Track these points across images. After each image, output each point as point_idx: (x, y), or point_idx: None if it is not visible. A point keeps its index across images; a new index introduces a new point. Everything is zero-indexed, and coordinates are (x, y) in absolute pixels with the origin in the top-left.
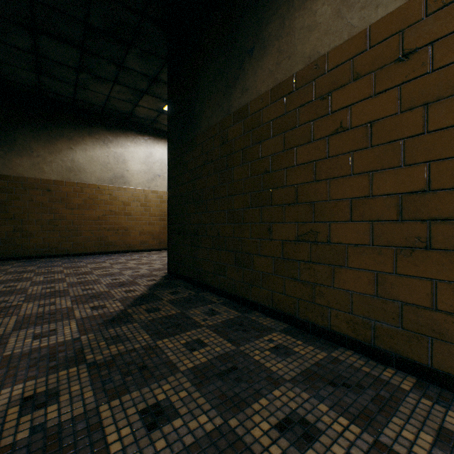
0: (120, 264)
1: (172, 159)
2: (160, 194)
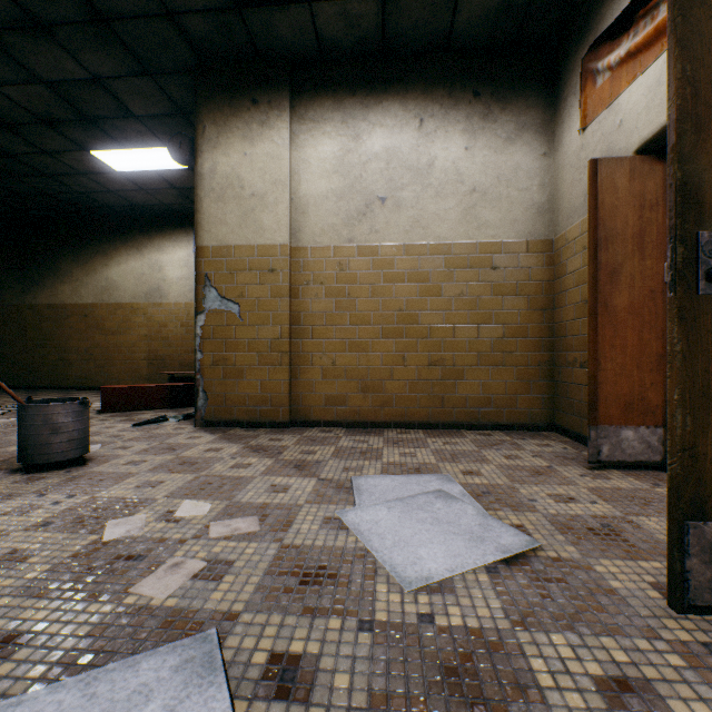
0: None
1: None
2: None
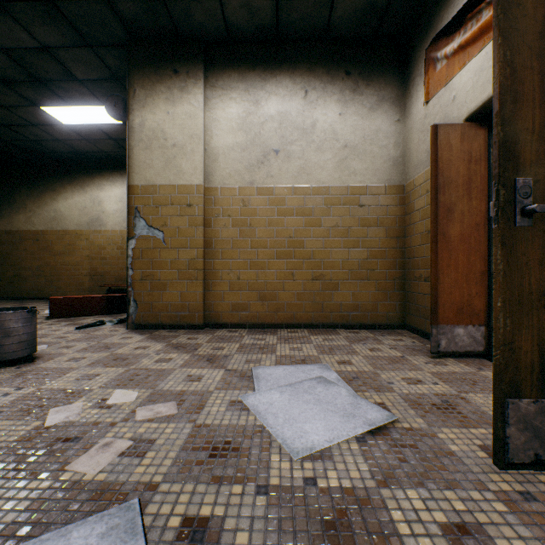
0: None
1: None
2: None
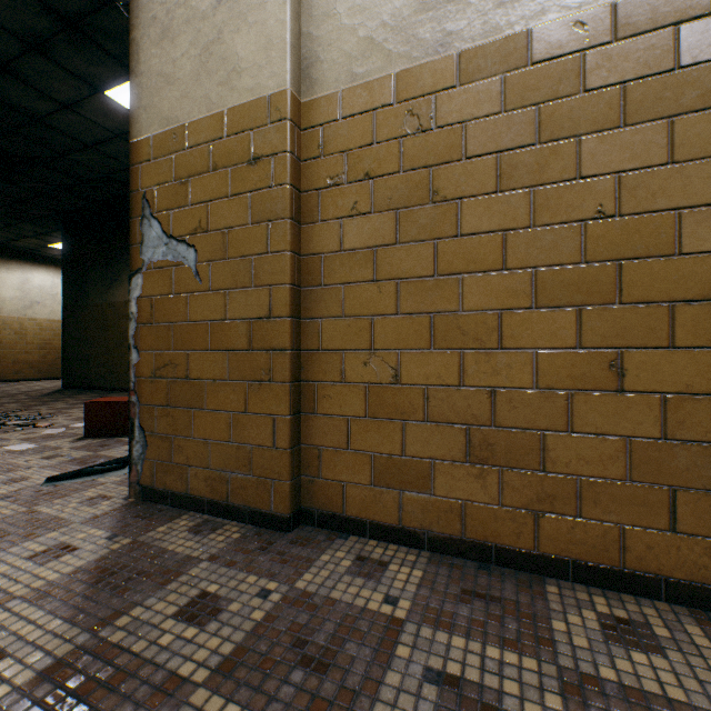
0: (7, 387)
1: (67, 311)
2: (40, 322)
